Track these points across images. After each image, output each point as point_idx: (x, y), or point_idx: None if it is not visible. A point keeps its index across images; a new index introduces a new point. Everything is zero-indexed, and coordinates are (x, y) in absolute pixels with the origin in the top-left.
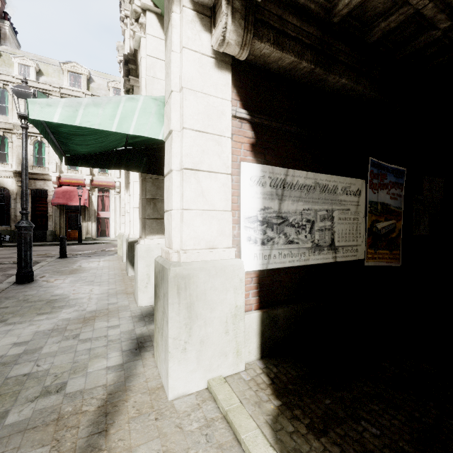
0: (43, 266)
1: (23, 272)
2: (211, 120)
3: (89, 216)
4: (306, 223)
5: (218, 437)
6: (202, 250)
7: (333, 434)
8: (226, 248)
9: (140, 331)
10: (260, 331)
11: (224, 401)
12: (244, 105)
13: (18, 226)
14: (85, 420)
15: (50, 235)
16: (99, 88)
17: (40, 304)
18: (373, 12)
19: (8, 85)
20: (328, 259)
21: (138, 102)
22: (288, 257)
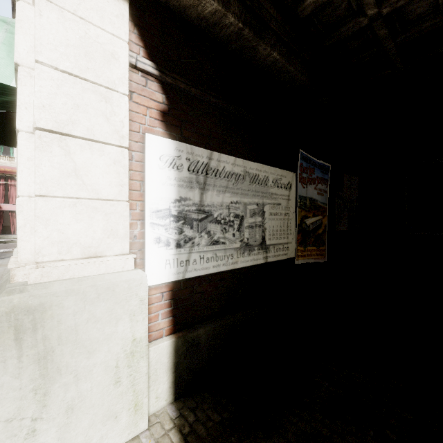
0: None
1: None
2: (93, 62)
3: None
4: (235, 218)
5: None
6: (73, 262)
7: None
8: (119, 256)
9: None
10: (173, 364)
11: None
12: (151, 56)
13: None
14: None
15: None
16: None
17: None
18: None
19: None
20: (258, 260)
21: None
22: (212, 261)
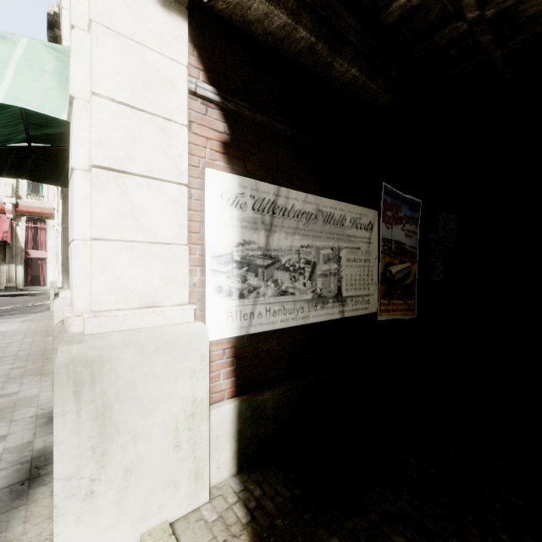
0: None
1: None
2: (151, 90)
3: (12, 256)
4: (305, 265)
5: None
6: (130, 311)
7: None
8: (178, 306)
9: (42, 444)
10: (236, 431)
11: None
12: (211, 80)
13: None
14: None
15: None
16: None
17: None
18: None
19: None
20: (333, 314)
21: (15, 47)
22: (280, 314)
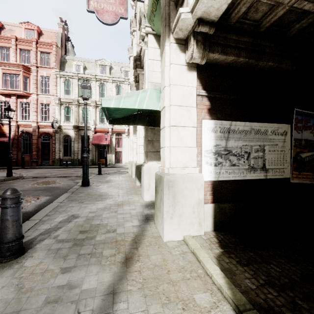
0: (91, 178)
1: (85, 180)
2: (185, 99)
3: (111, 150)
4: (244, 153)
5: (188, 258)
6: (180, 168)
7: (251, 266)
8: (193, 167)
9: (146, 212)
10: (213, 215)
11: (192, 245)
12: (204, 88)
13: (83, 156)
14: (127, 243)
15: (90, 162)
16: (116, 72)
17: (96, 196)
18: (288, 20)
19: (70, 78)
20: (260, 176)
21: (147, 92)
22: (232, 174)
